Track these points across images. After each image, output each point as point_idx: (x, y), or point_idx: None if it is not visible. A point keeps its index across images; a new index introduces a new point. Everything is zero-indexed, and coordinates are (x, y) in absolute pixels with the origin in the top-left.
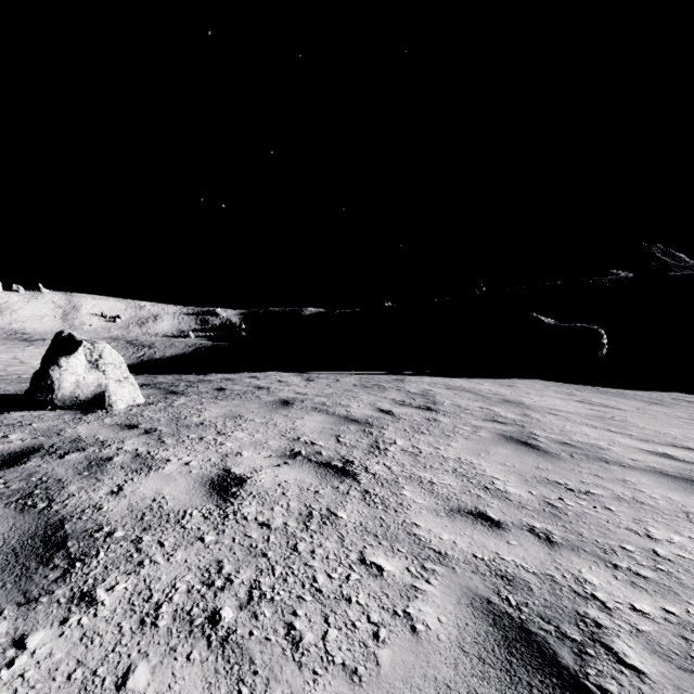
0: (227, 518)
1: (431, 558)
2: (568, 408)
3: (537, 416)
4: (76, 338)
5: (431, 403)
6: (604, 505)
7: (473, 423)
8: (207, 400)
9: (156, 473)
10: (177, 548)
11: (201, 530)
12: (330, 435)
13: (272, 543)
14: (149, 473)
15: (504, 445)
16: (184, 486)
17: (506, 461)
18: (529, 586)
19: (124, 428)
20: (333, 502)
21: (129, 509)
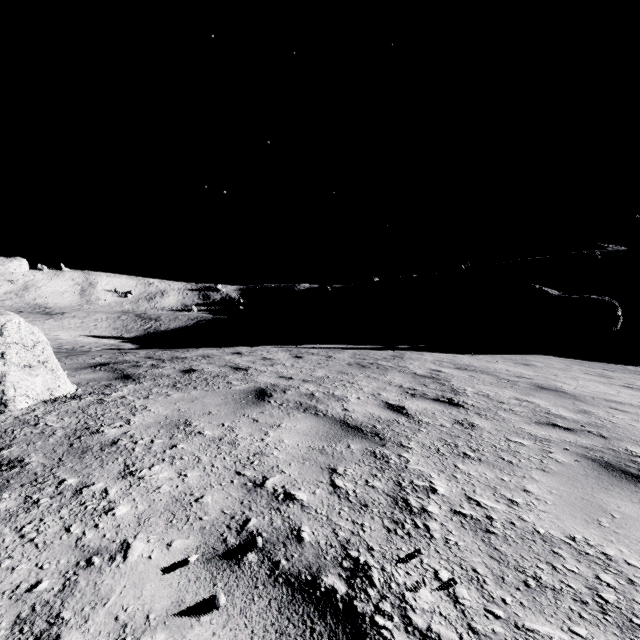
0: None
1: None
2: (626, 398)
3: (603, 415)
4: None
5: (450, 393)
6: None
7: (527, 430)
8: (159, 390)
9: None
10: None
11: None
12: (319, 468)
13: None
14: None
15: (617, 487)
16: None
17: None
18: None
19: None
20: None
21: None
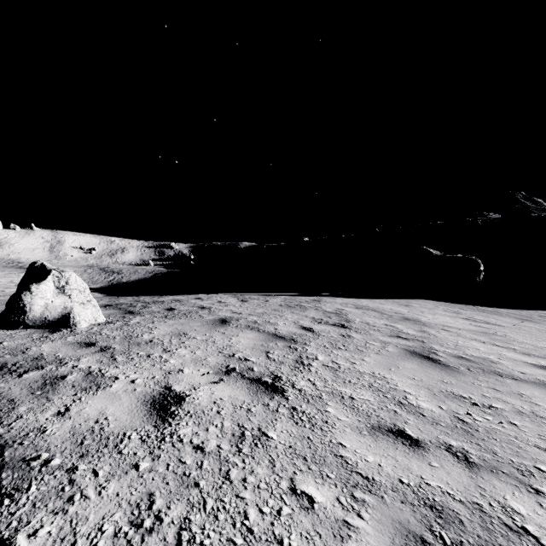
0: (163, 441)
1: (359, 486)
2: (457, 324)
3: (433, 332)
4: (47, 268)
5: (344, 321)
6: (508, 420)
7: (381, 339)
8: (158, 319)
9: (103, 391)
10: (110, 478)
11: (137, 456)
12: (260, 351)
13: (205, 470)
14: (96, 391)
15: (410, 359)
16: (127, 405)
17: (414, 375)
18: (460, 518)
19: (82, 346)
20: (264, 421)
21: (71, 432)
